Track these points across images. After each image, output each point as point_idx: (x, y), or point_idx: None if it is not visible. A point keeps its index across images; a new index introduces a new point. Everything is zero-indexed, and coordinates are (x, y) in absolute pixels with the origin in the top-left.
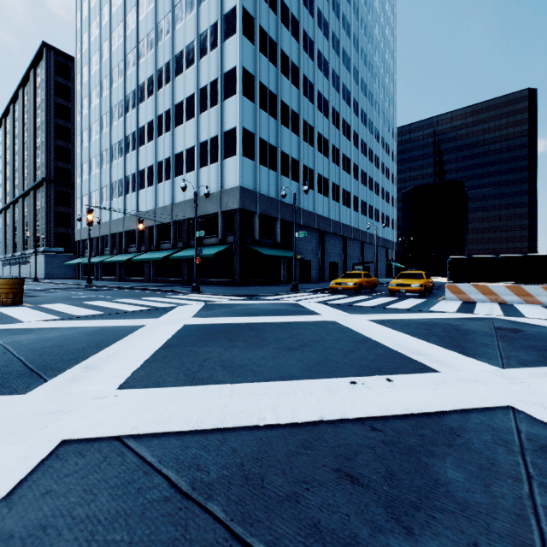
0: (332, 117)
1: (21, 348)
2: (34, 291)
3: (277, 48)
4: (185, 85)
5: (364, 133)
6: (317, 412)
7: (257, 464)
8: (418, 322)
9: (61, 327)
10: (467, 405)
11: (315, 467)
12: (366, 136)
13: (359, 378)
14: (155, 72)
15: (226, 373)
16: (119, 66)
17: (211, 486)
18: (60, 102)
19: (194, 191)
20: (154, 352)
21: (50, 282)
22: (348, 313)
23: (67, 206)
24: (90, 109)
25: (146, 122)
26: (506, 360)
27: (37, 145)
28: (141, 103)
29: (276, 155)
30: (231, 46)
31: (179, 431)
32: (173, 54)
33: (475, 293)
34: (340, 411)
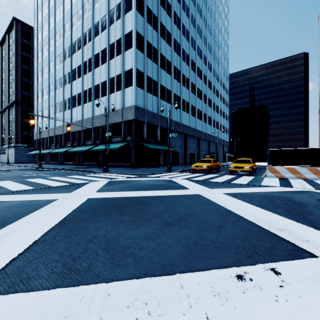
0: (191, 65)
1: None
2: (0, 171)
3: (158, 20)
4: (101, 43)
5: (210, 76)
6: None
7: None
8: (260, 195)
9: None
10: None
11: None
12: (211, 77)
13: (243, 268)
14: (82, 34)
15: (106, 259)
16: (60, 31)
17: None
18: (24, 54)
19: (104, 106)
20: (49, 229)
21: (16, 165)
22: (207, 187)
23: (28, 118)
24: (42, 59)
25: (77, 66)
26: None
27: (10, 81)
28: (73, 54)
29: (157, 87)
30: (129, 18)
31: None
32: (93, 23)
33: (286, 173)
34: None
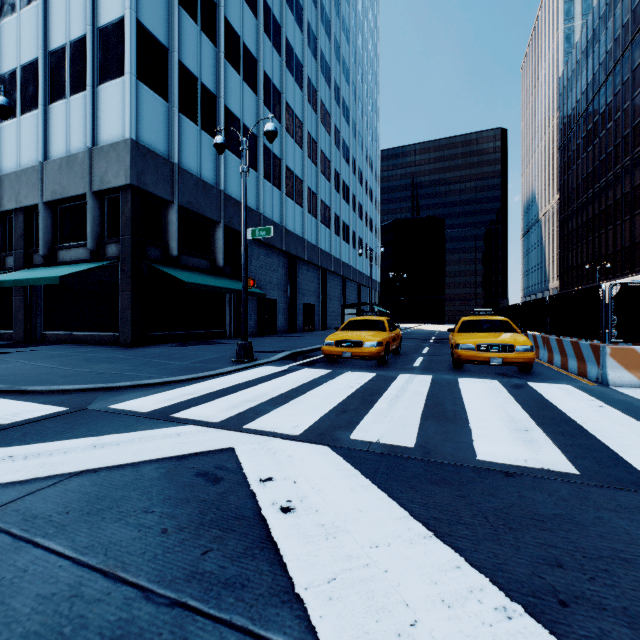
0: (306, 90)
1: None
2: None
3: None
4: None
5: (346, 133)
6: None
7: None
8: None
9: None
10: None
11: None
12: (348, 137)
13: None
14: None
15: None
16: None
17: None
18: None
19: None
20: None
21: None
22: None
23: None
24: None
25: None
26: None
27: None
28: None
29: (215, 110)
30: None
31: None
32: None
33: None
34: None
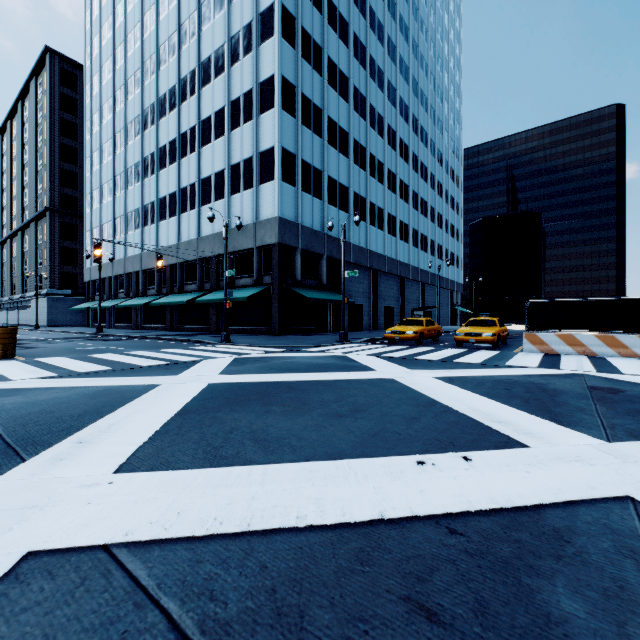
0: (387, 136)
1: (1, 415)
2: (32, 342)
3: (322, 53)
4: (214, 97)
5: (425, 155)
6: (376, 506)
7: (295, 589)
8: (494, 380)
9: (57, 387)
10: (572, 495)
11: (376, 595)
12: (427, 158)
13: (428, 456)
14: (178, 81)
15: (257, 448)
16: (135, 74)
17: (228, 628)
18: (66, 117)
19: (223, 221)
20: (168, 420)
21: (54, 330)
22: (408, 368)
23: (74, 240)
24: (101, 126)
25: (168, 141)
26: (610, 430)
27: (38, 169)
28: (161, 119)
29: (321, 181)
30: (268, 51)
31: (190, 535)
32: (200, 60)
33: (559, 344)
34: (406, 505)
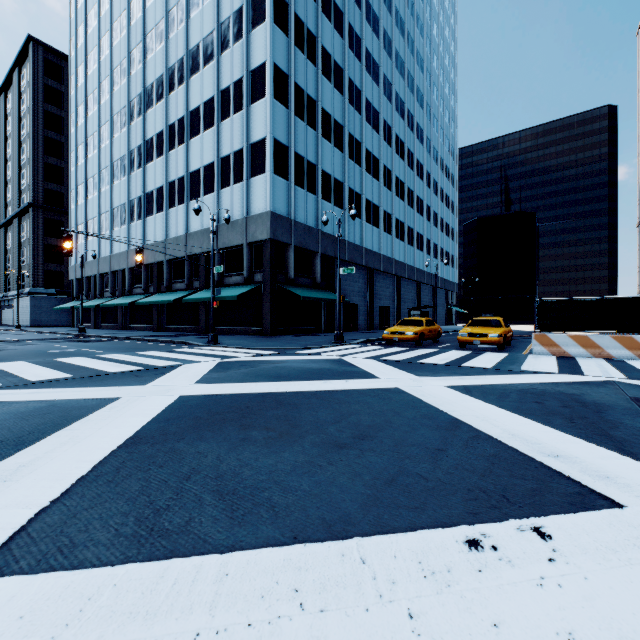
0: (382, 131)
1: None
2: (3, 343)
3: (316, 42)
4: (203, 87)
5: (420, 153)
6: None
7: None
8: (517, 390)
9: None
10: None
11: None
12: (422, 156)
13: (480, 527)
14: (165, 71)
15: (219, 512)
16: (121, 64)
17: None
18: (50, 109)
19: (210, 214)
20: (106, 456)
21: (35, 331)
22: (414, 374)
23: (59, 237)
24: (86, 118)
25: (155, 133)
26: None
27: (22, 163)
28: (148, 110)
29: (315, 175)
30: (259, 37)
31: None
32: (188, 48)
33: (572, 346)
34: None
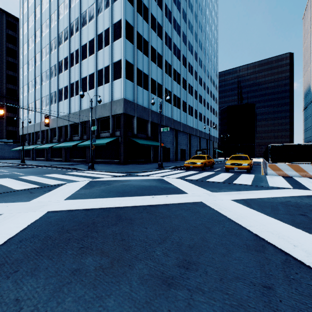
0: (182, 60)
1: None
2: None
3: (148, 11)
4: (88, 33)
5: (200, 72)
6: None
7: None
8: (280, 203)
9: None
10: None
11: None
12: (201, 74)
13: None
14: (69, 25)
15: None
16: (46, 22)
17: None
18: (10, 46)
19: (90, 98)
20: None
21: None
22: (208, 190)
23: (14, 113)
24: (28, 51)
25: (63, 58)
26: None
27: None
28: (60, 46)
29: (148, 80)
30: (118, 6)
31: None
32: (81, 12)
33: (290, 170)
34: None
